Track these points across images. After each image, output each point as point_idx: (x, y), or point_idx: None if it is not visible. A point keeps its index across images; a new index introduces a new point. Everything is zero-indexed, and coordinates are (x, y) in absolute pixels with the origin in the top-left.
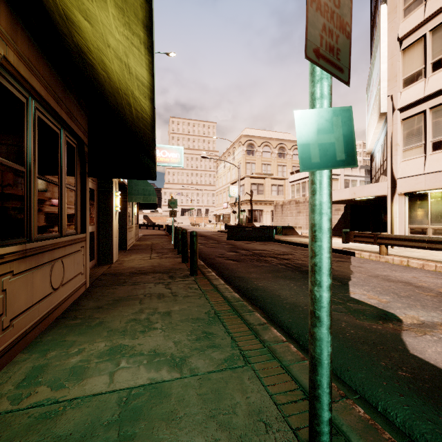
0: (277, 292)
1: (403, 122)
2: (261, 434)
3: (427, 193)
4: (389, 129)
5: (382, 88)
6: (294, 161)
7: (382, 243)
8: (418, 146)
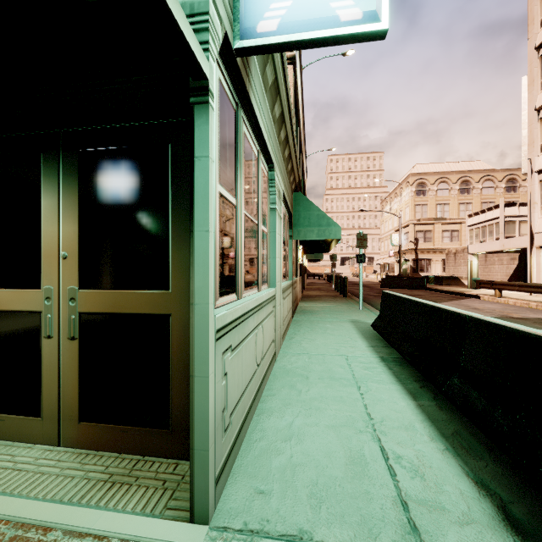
0: None
1: (540, 183)
2: (353, 309)
3: None
4: (528, 189)
5: (523, 152)
6: (484, 196)
7: (495, 288)
8: None
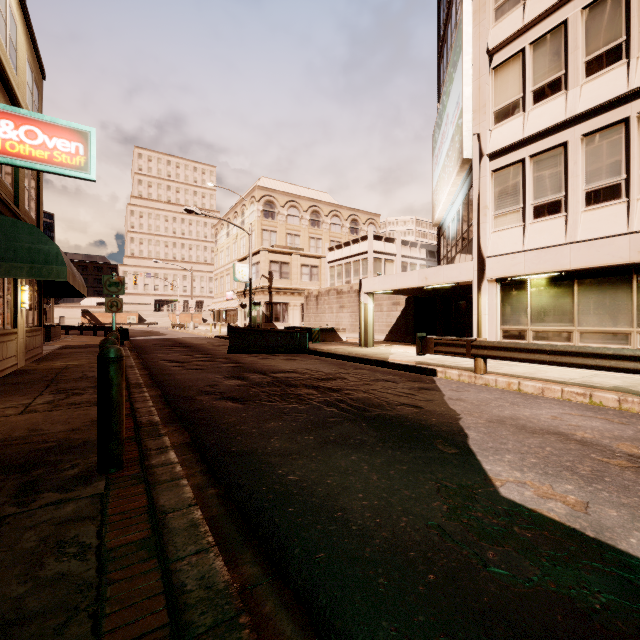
0: (339, 505)
1: (494, 175)
2: None
3: (527, 279)
4: (475, 184)
5: (466, 122)
6: (333, 234)
7: (480, 355)
8: (514, 210)
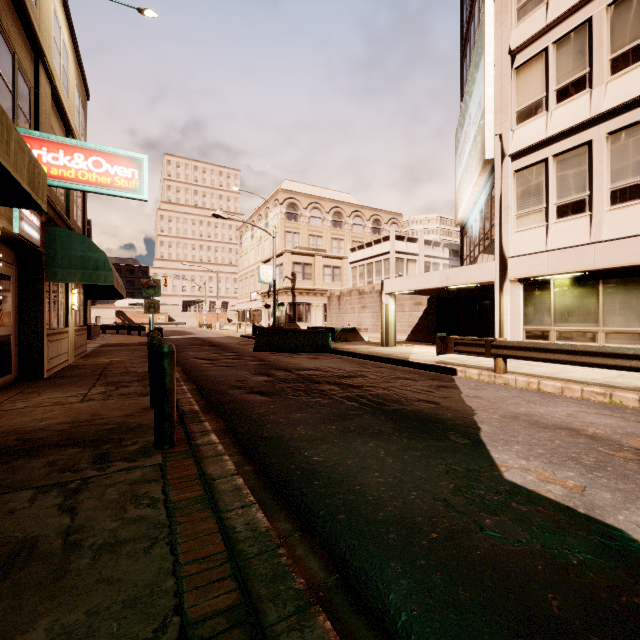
0: (358, 481)
1: (517, 175)
2: None
3: (550, 279)
4: (497, 184)
5: (488, 123)
6: (355, 234)
7: (500, 355)
8: (537, 210)
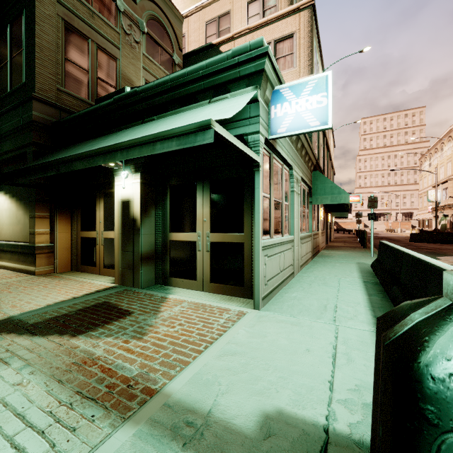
0: None
1: None
2: (365, 256)
3: None
4: None
5: None
6: None
7: None
8: None
